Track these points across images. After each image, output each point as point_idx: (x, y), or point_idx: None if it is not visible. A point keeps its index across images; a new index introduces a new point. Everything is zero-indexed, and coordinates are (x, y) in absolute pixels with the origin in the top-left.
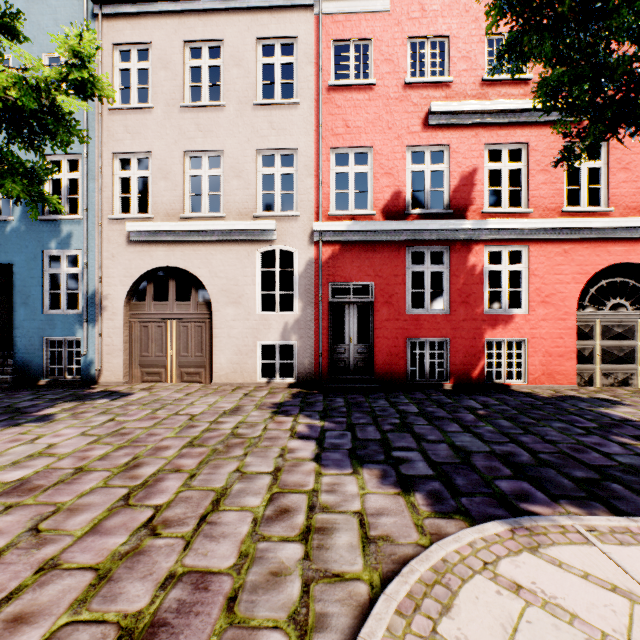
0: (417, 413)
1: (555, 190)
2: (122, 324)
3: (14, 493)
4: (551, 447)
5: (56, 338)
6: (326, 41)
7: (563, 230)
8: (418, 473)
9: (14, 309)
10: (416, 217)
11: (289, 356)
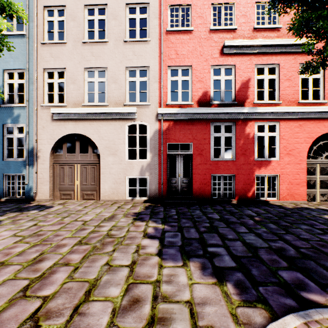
0: (219, 219)
1: (294, 90)
2: (48, 166)
3: None
4: (306, 243)
5: (11, 174)
6: (165, 5)
7: (299, 113)
8: (226, 265)
9: None
10: (216, 106)
11: (145, 183)
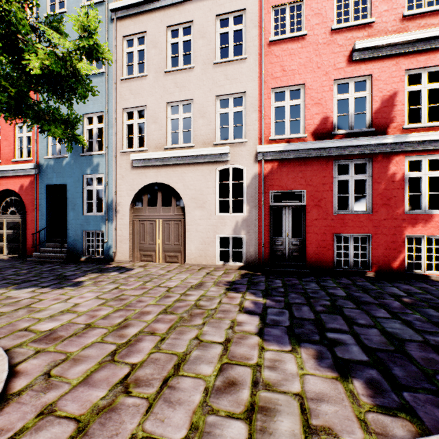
0: (345, 297)
1: None
2: (128, 222)
3: (44, 340)
4: None
5: (90, 231)
6: (267, 8)
7: None
8: (353, 358)
9: (67, 212)
10: (341, 136)
11: (240, 245)
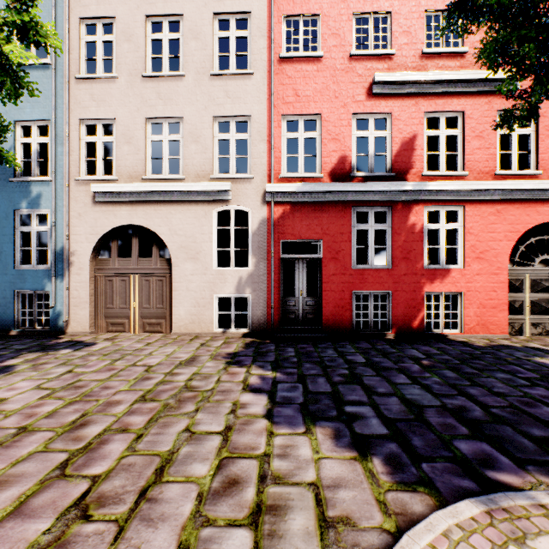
0: (364, 363)
1: (489, 155)
2: (88, 278)
3: None
4: (501, 400)
5: (27, 291)
6: (277, 16)
7: (496, 191)
8: (373, 432)
9: None
10: (361, 179)
11: (244, 307)
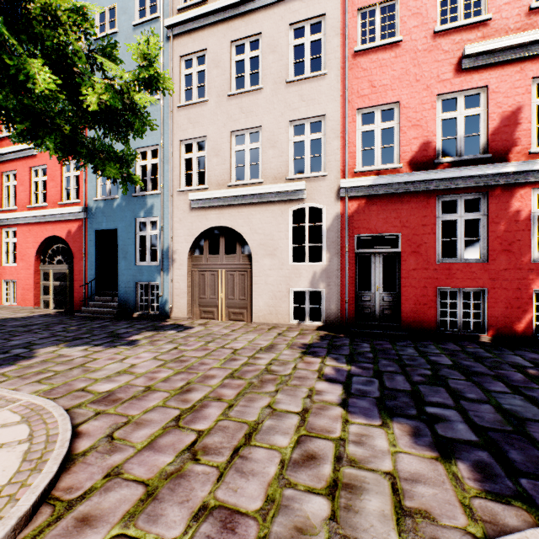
0: (451, 366)
1: None
2: (186, 272)
3: (103, 402)
4: None
5: (143, 283)
6: (352, 11)
7: None
8: (458, 437)
9: (118, 262)
10: (447, 165)
11: (318, 301)
